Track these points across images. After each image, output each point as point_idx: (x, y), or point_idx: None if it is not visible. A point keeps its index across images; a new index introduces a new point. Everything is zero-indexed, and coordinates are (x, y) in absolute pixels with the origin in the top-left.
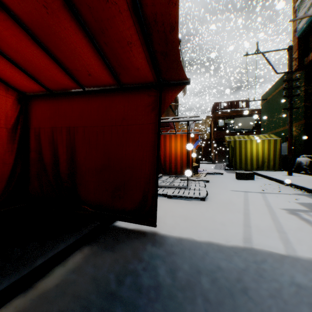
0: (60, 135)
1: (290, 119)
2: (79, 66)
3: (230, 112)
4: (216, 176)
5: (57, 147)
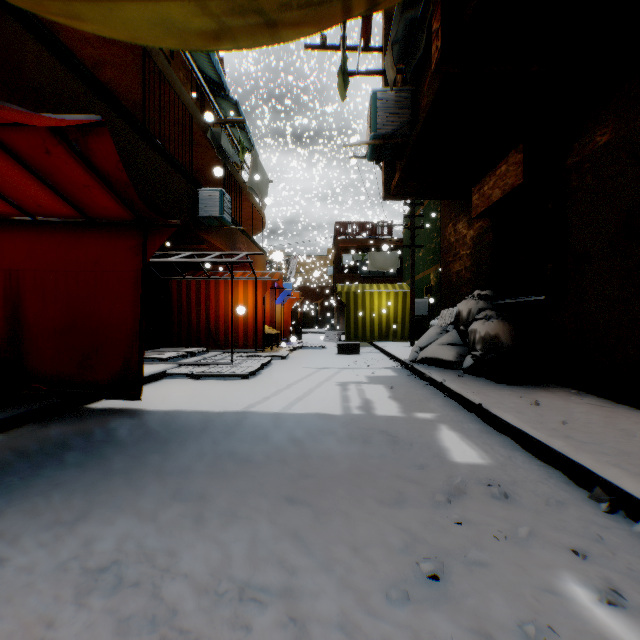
0: None
1: (413, 262)
2: (24, 196)
3: (362, 242)
4: (311, 351)
5: None
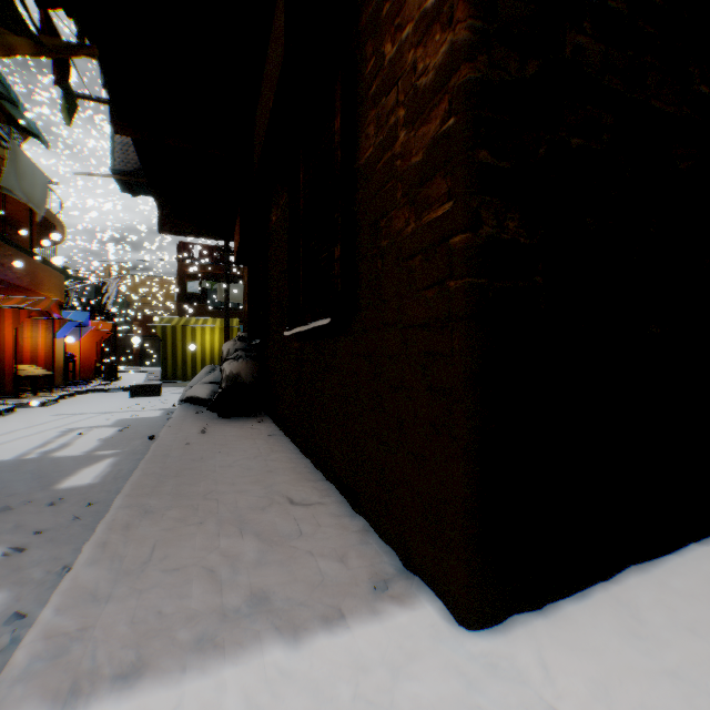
0: None
1: (228, 298)
2: None
3: (213, 268)
4: (104, 394)
5: None
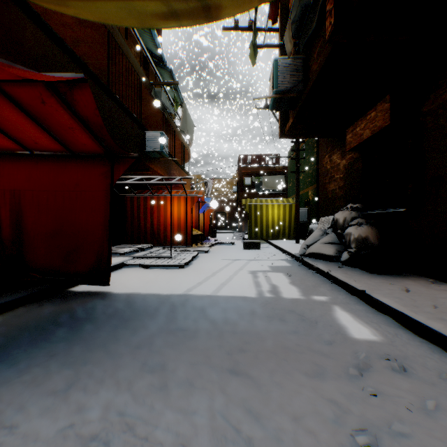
0: (4, 198)
1: (298, 183)
2: (25, 136)
3: (258, 169)
4: (224, 246)
5: (0, 211)
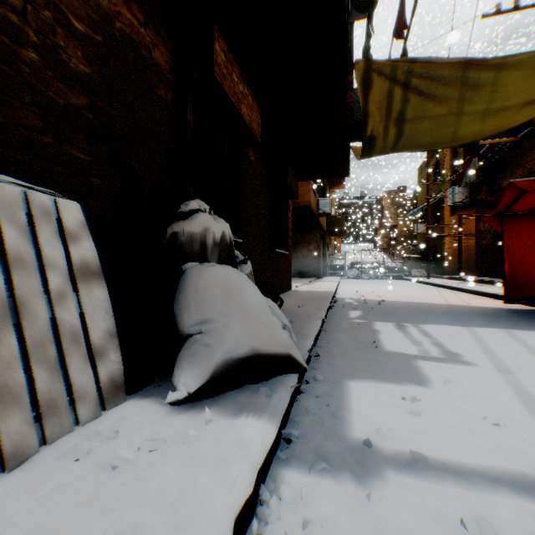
0: None
1: None
2: None
3: None
4: None
5: None
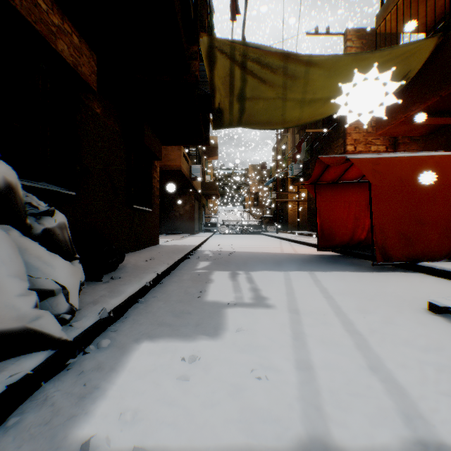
0: None
1: None
2: None
3: None
4: None
5: None
